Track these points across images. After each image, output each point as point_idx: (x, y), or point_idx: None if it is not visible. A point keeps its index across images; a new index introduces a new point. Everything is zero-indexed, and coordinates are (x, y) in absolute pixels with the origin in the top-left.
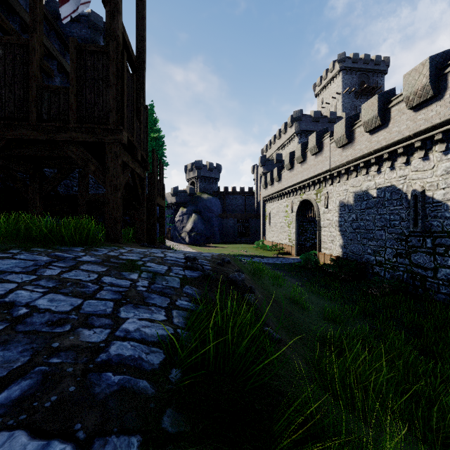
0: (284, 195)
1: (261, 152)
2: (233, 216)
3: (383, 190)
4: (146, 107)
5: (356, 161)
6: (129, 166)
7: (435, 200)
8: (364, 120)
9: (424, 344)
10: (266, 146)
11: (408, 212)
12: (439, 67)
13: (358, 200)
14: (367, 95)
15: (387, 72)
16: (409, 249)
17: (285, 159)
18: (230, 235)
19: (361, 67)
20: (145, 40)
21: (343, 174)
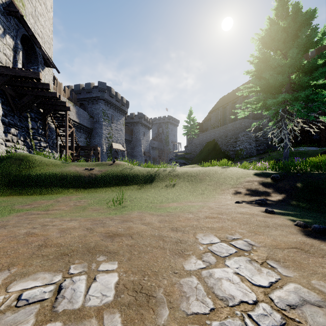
0: None
1: None
2: None
3: None
4: None
5: None
6: None
7: None
8: None
9: None
10: None
11: None
12: None
13: None
14: None
15: None
16: None
17: None
18: None
19: None
20: None
21: None
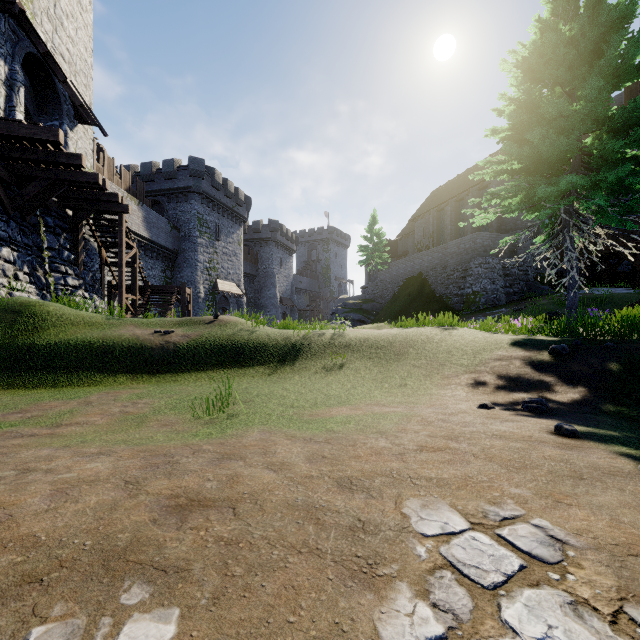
0: None
1: None
2: None
3: None
4: None
5: None
6: None
7: None
8: None
9: None
10: None
11: None
12: None
13: None
14: None
15: None
16: None
17: None
18: None
19: None
20: None
21: None
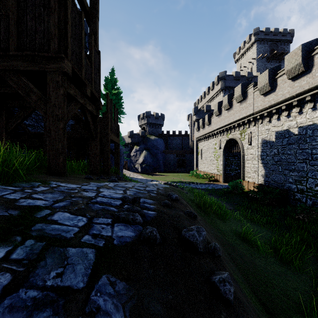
0: (213, 136)
1: (194, 105)
2: (173, 152)
3: (305, 128)
4: (99, 52)
5: (278, 105)
6: (77, 100)
7: None
8: (287, 69)
9: None
10: (197, 100)
11: None
12: None
13: (279, 137)
14: (276, 60)
15: (292, 41)
16: None
17: (214, 108)
18: (171, 166)
19: (271, 38)
20: None
21: (265, 117)
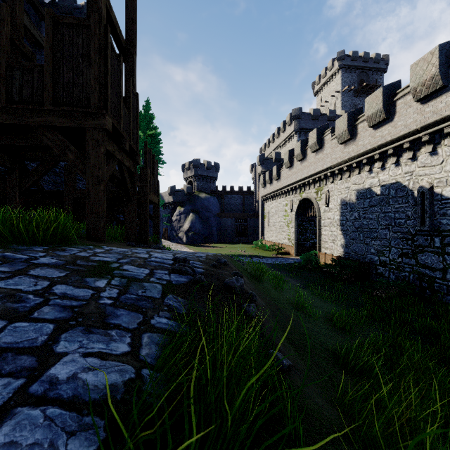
0: (283, 194)
1: (260, 151)
2: (231, 216)
3: (387, 188)
4: (137, 95)
5: (358, 157)
6: (115, 156)
7: (444, 196)
8: (368, 114)
9: (440, 353)
10: (264, 145)
11: (414, 210)
12: (449, 55)
13: (360, 197)
14: (366, 94)
15: (386, 70)
16: (416, 249)
17: (285, 157)
18: (229, 235)
19: (360, 65)
20: (136, 22)
21: (345, 171)
